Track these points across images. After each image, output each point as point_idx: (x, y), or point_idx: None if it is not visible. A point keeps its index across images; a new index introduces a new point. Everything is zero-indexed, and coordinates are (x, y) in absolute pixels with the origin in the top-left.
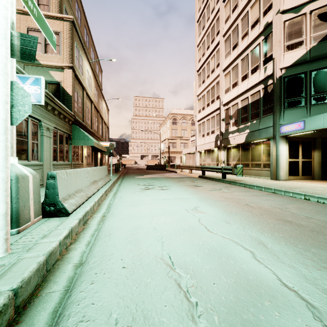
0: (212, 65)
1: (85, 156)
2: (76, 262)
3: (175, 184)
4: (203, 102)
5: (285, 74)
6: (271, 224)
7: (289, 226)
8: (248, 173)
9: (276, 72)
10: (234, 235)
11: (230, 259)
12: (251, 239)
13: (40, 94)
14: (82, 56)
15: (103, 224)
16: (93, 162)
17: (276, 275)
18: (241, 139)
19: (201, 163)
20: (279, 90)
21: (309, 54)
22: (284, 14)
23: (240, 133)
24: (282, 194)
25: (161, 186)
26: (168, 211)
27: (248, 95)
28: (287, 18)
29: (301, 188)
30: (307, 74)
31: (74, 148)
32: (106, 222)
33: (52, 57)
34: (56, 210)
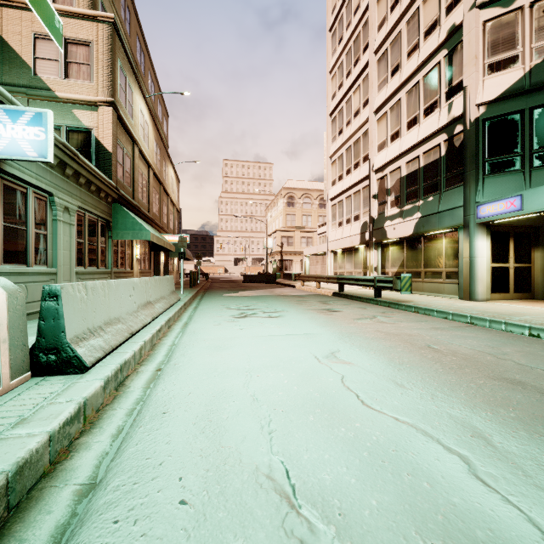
0: (356, 104)
1: (137, 258)
2: (82, 483)
3: (293, 307)
4: (340, 167)
5: (485, 114)
6: (486, 389)
7: (522, 392)
8: (419, 289)
9: (469, 111)
10: (418, 415)
11: (420, 479)
12: (454, 425)
13: (44, 142)
14: (131, 85)
15: (154, 388)
16: (151, 270)
17: (536, 525)
18: (406, 230)
19: (336, 271)
20: (475, 143)
21: (530, 78)
22: (485, 9)
23: (406, 219)
24: (486, 327)
25: (268, 311)
26: (281, 360)
27: (419, 153)
28: (490, 15)
29: (520, 315)
30: (525, 114)
31: (117, 245)
32: (160, 383)
33: (77, 85)
34: (61, 360)
